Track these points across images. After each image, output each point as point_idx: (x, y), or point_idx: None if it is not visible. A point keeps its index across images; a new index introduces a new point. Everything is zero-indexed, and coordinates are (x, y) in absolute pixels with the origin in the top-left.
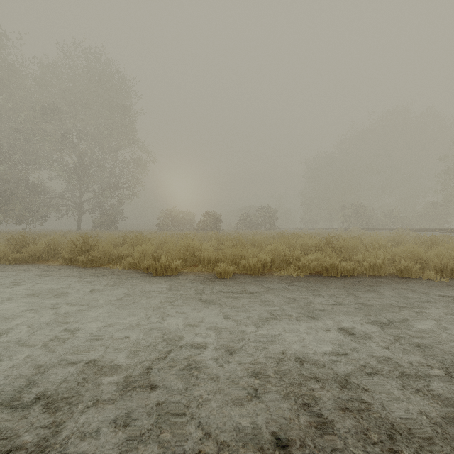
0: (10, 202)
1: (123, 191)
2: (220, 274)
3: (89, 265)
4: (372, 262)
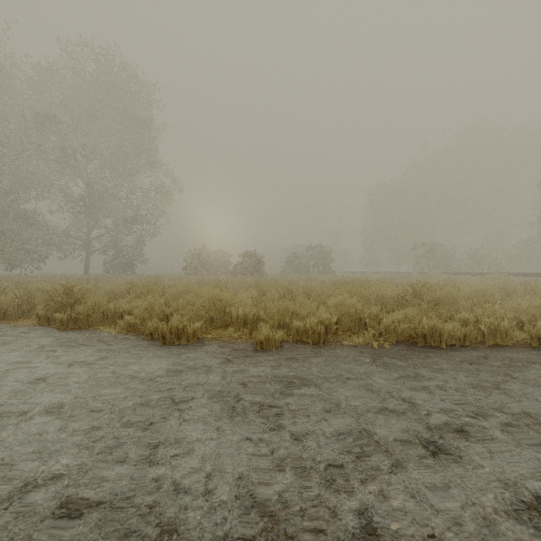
0: None
1: (141, 226)
2: (262, 343)
3: (71, 326)
4: (493, 324)
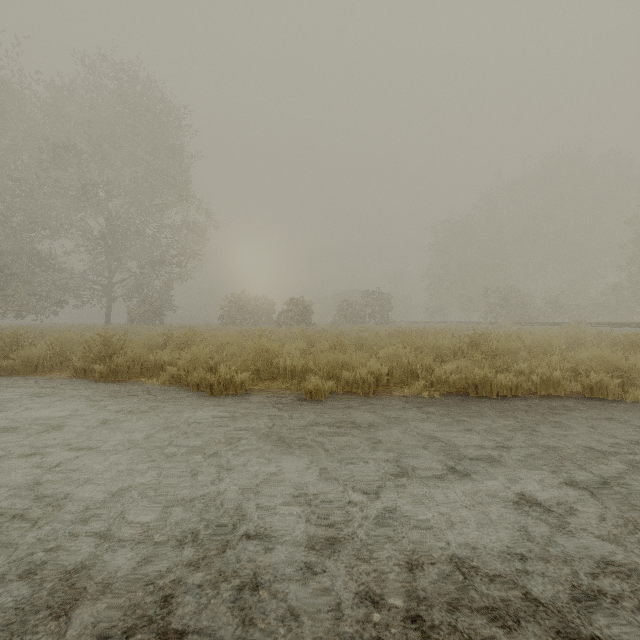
0: (8, 284)
1: (171, 269)
2: (311, 393)
3: (110, 378)
4: (546, 374)
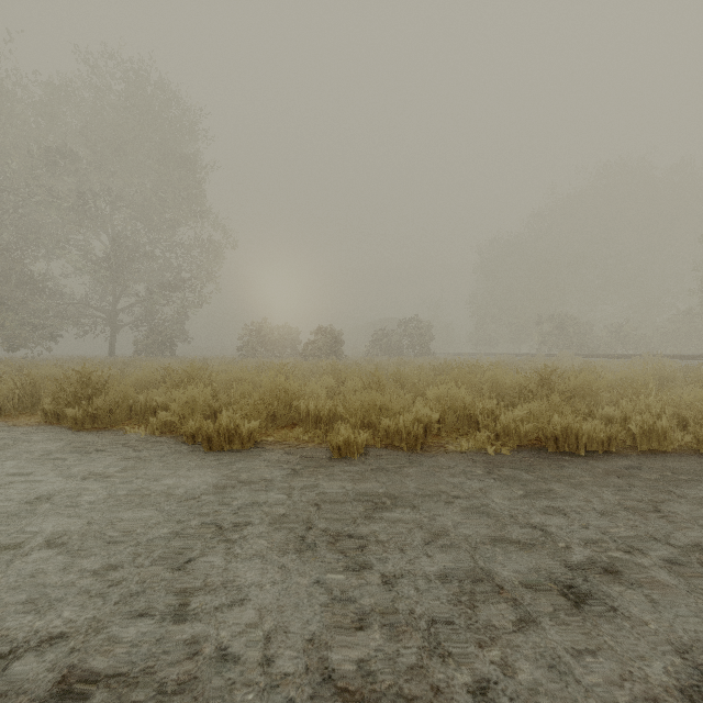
0: None
1: (183, 294)
2: (339, 449)
3: (87, 426)
4: (647, 423)
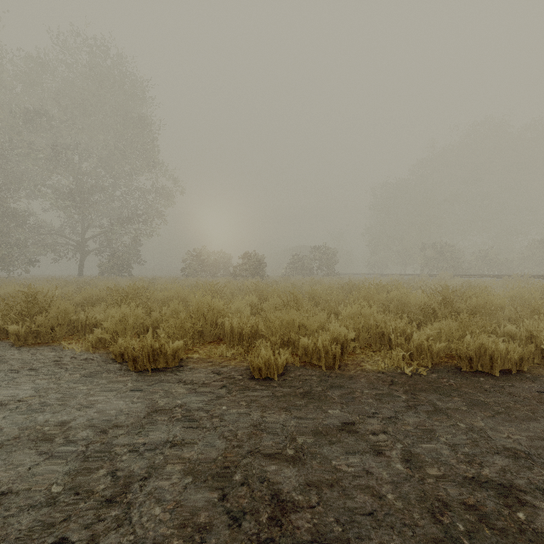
0: None
1: (137, 226)
2: (260, 370)
3: (31, 341)
4: None
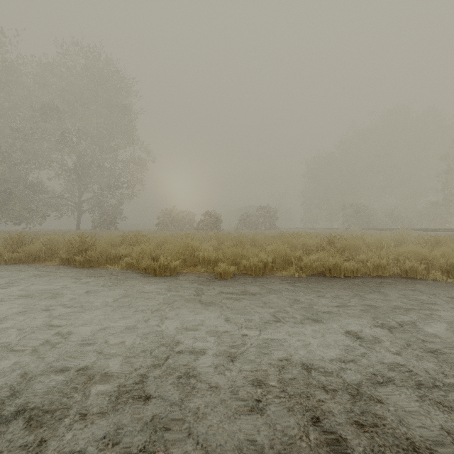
0: (9, 202)
1: (122, 191)
2: (220, 274)
3: (86, 265)
4: (376, 262)
